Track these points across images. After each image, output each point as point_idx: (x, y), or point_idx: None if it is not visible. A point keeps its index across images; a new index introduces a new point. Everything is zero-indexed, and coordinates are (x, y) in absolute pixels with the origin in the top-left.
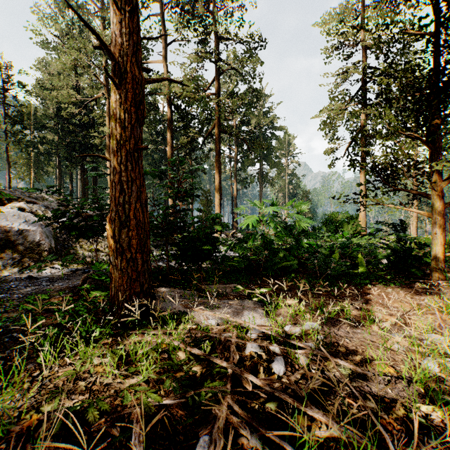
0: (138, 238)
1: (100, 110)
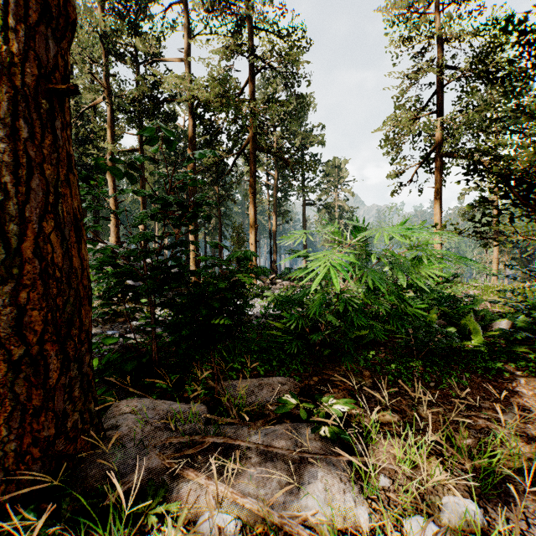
0: (47, 305)
1: (103, 122)
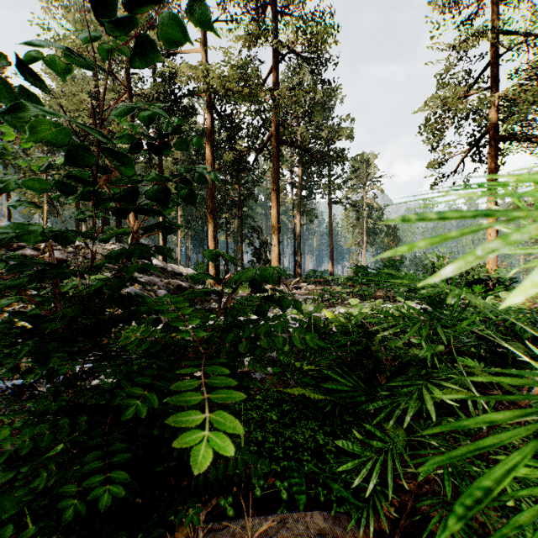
0: None
1: None
